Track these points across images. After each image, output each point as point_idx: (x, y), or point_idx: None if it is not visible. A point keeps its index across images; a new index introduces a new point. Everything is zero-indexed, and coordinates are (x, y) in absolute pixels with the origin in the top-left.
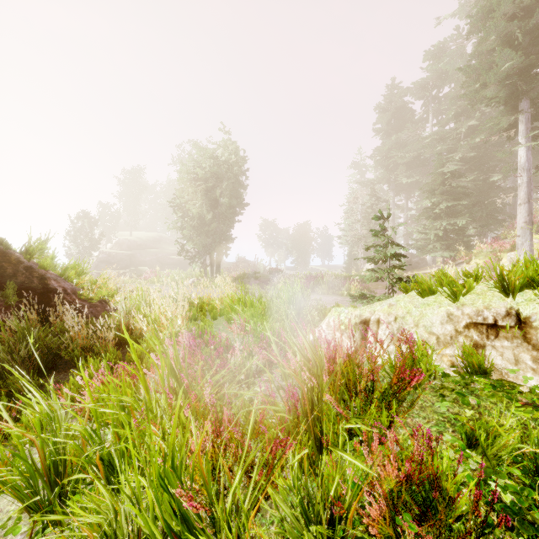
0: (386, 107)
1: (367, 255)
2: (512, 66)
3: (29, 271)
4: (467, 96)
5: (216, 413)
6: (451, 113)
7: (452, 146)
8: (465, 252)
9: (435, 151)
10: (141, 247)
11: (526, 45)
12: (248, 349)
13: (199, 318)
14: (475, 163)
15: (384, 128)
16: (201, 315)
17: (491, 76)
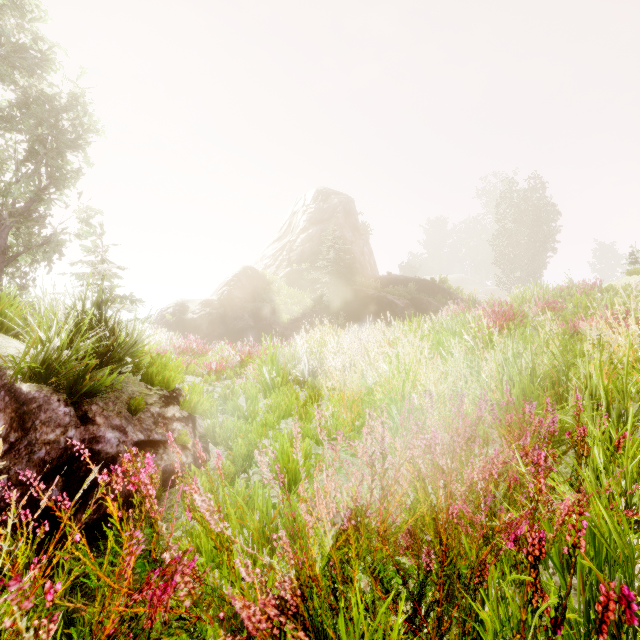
0: None
1: None
2: None
3: (443, 290)
4: None
5: None
6: None
7: None
8: None
9: None
10: None
11: None
12: None
13: None
14: None
15: None
16: None
17: None
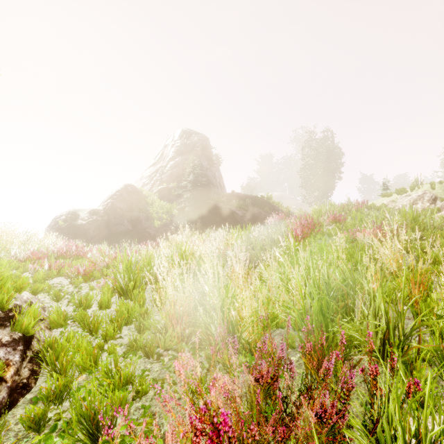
0: None
1: None
2: None
3: (269, 204)
4: None
5: None
6: None
7: None
8: None
9: None
10: None
11: None
12: None
13: None
14: None
15: None
16: None
17: None
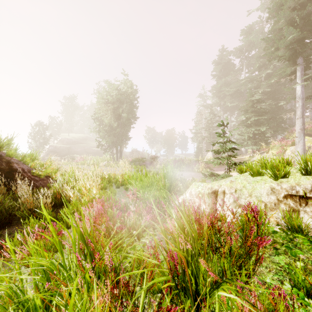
0: (219, 62)
1: (208, 148)
2: (293, 38)
3: (0, 158)
4: (267, 55)
5: (114, 268)
6: (257, 65)
7: (257, 84)
8: (265, 146)
9: (247, 87)
10: (74, 142)
11: (301, 26)
12: (139, 211)
13: (108, 187)
14: (270, 95)
15: (217, 74)
16: (109, 185)
17: (281, 43)
